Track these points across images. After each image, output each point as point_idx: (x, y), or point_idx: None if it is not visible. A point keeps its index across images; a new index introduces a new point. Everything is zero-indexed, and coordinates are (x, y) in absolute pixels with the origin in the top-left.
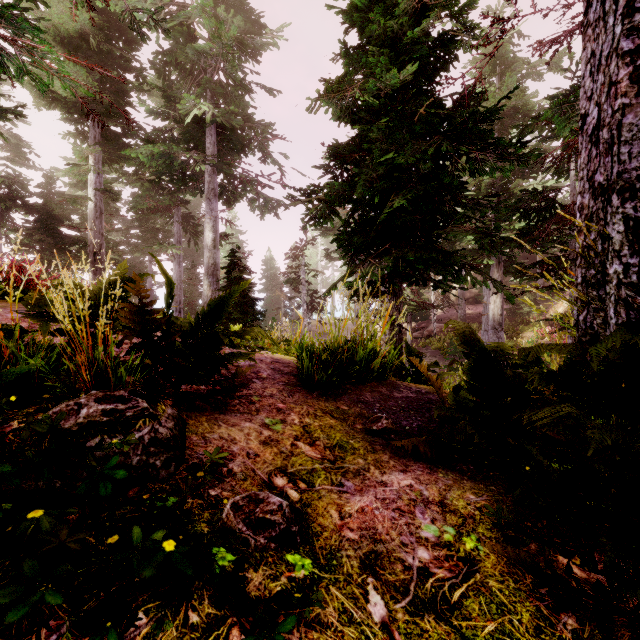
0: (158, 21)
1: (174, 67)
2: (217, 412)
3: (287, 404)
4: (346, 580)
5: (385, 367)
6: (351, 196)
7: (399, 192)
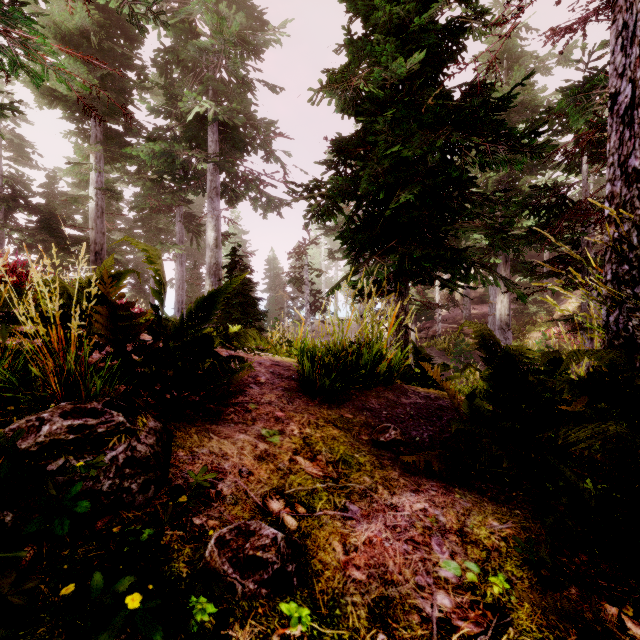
0: (157, 13)
1: (176, 65)
2: (209, 422)
3: (286, 412)
4: (352, 638)
5: (392, 371)
6: (355, 192)
7: (405, 187)
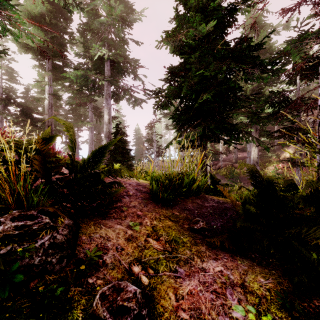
0: (78, 3)
1: (89, 31)
2: (100, 218)
3: (143, 212)
4: None
5: (199, 188)
6: (179, 94)
7: (205, 92)
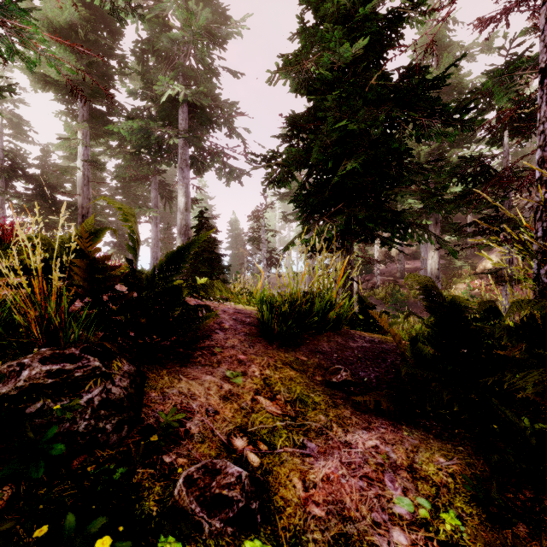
0: (134, 7)
1: (151, 54)
2: (179, 365)
3: (248, 355)
4: None
5: (340, 318)
6: (307, 161)
7: (350, 157)
